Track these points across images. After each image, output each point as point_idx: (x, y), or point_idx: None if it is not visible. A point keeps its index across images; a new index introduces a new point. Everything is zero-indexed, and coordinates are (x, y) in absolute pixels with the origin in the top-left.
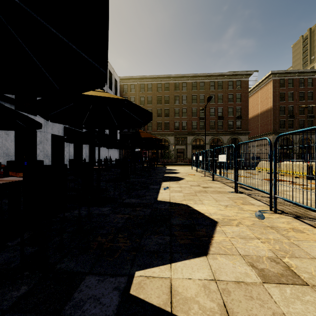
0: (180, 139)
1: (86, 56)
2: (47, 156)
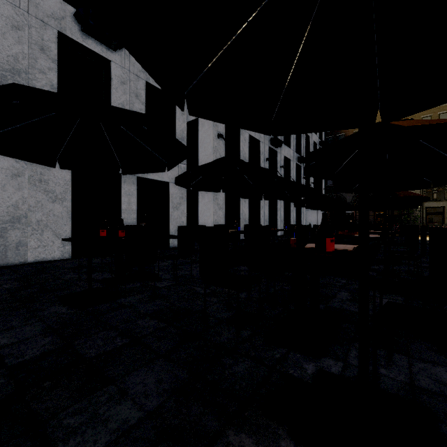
0: (434, 191)
1: (441, 152)
2: (266, 221)
